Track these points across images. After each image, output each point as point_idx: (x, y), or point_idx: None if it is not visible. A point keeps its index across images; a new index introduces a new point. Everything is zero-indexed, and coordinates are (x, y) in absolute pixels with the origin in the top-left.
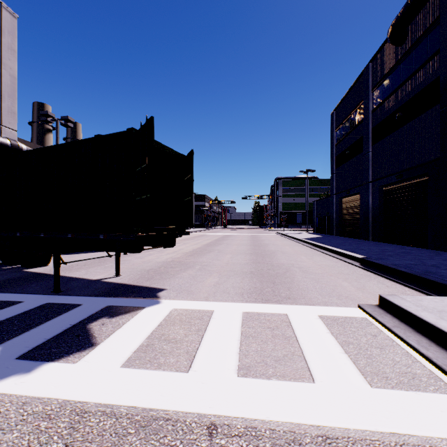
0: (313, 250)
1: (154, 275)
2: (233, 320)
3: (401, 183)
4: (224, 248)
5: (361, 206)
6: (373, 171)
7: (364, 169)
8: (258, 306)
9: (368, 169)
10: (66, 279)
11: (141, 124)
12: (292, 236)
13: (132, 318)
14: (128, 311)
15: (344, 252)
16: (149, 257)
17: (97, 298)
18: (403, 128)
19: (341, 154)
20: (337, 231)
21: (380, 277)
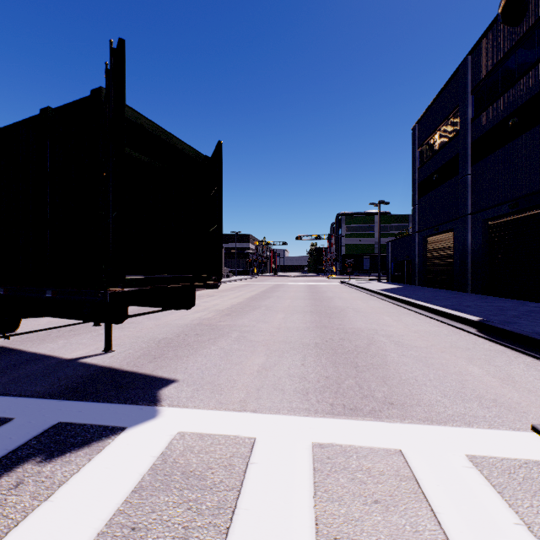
0: (397, 306)
1: (166, 350)
2: (295, 471)
3: (516, 214)
4: (274, 304)
5: (455, 247)
6: (473, 200)
7: (460, 197)
8: (340, 426)
9: (466, 197)
10: (24, 357)
11: (107, 68)
12: (363, 286)
13: (88, 462)
14: (89, 441)
15: (446, 311)
16: (168, 317)
17: (49, 403)
18: (520, 138)
19: (426, 180)
20: (421, 280)
21: (523, 355)
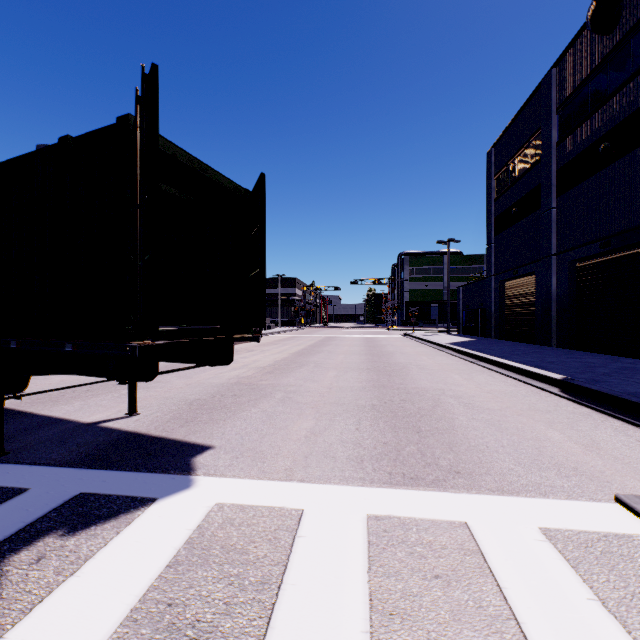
0: (468, 363)
1: (199, 413)
2: (347, 544)
3: (608, 255)
4: (324, 360)
5: (537, 293)
6: (558, 238)
7: (543, 235)
8: (399, 496)
9: (550, 235)
10: (36, 421)
11: (137, 94)
12: (429, 339)
13: (116, 535)
14: (116, 513)
15: (525, 368)
16: (200, 375)
17: (68, 471)
18: (612, 166)
19: (503, 214)
20: (497, 332)
21: (611, 419)
